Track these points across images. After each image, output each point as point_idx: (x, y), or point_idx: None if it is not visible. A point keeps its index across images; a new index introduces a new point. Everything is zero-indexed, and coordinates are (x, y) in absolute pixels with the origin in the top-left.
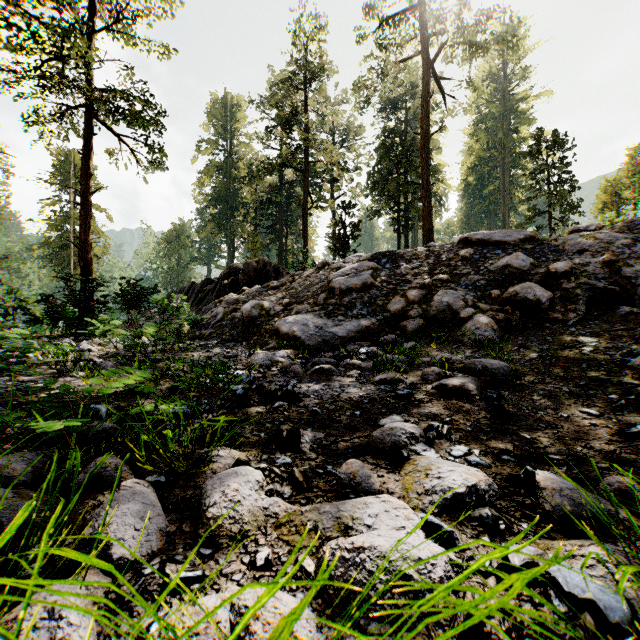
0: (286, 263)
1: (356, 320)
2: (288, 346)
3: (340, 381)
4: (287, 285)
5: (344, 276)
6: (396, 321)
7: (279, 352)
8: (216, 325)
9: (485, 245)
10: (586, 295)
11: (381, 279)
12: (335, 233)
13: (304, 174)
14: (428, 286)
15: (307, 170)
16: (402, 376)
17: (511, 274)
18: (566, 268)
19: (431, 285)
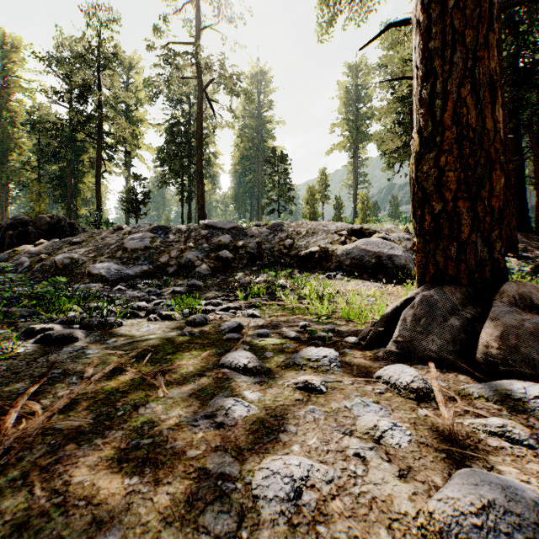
0: (76, 215)
1: (141, 266)
2: (98, 281)
3: (130, 293)
4: (88, 241)
5: (134, 240)
6: (164, 267)
7: (93, 284)
8: (25, 271)
9: (215, 229)
10: (248, 256)
11: (157, 244)
12: (128, 198)
13: (97, 142)
14: (182, 249)
15: (101, 139)
16: (160, 289)
17: (222, 245)
18: (241, 244)
19: (183, 249)
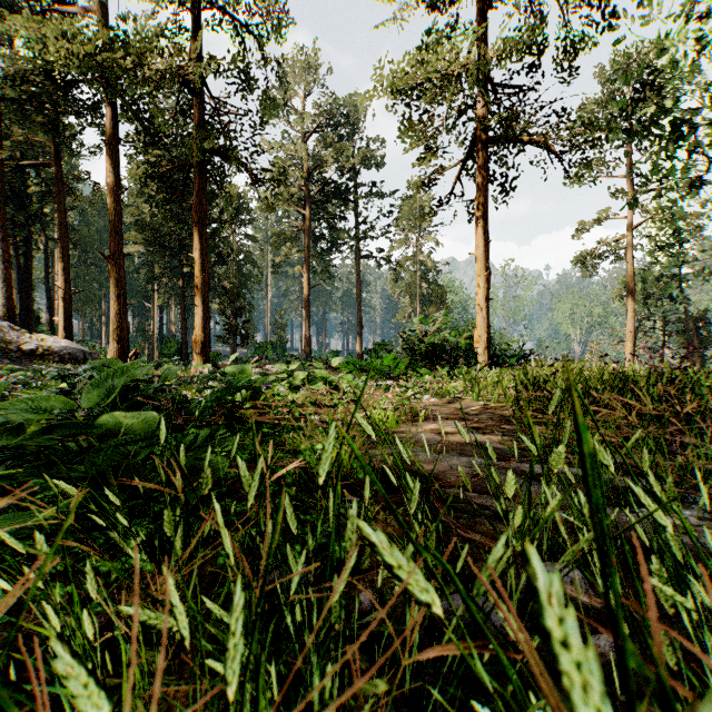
0: None
1: None
2: None
3: None
4: None
5: None
6: None
7: None
8: None
9: None
10: None
11: None
12: None
13: None
14: None
15: None
16: None
17: None
18: None
19: None
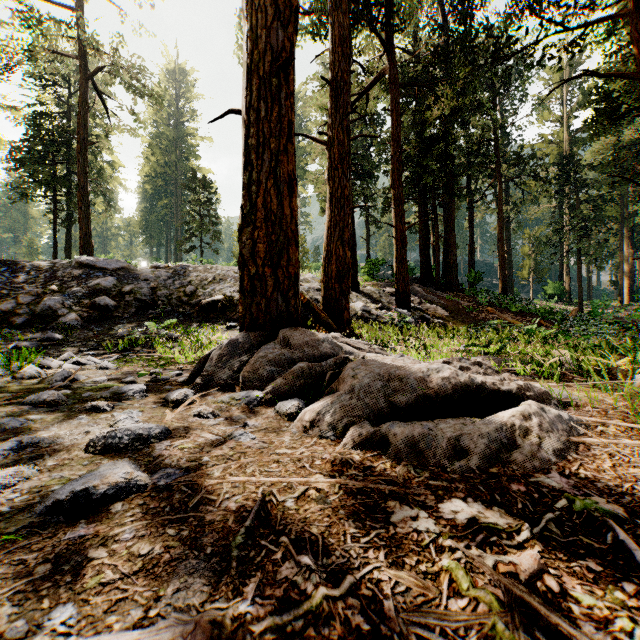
0: None
1: None
2: None
3: None
4: None
5: None
6: (8, 317)
7: None
8: None
9: (93, 268)
10: (137, 304)
11: None
12: None
13: None
14: (38, 293)
15: None
16: None
17: (101, 290)
18: (128, 289)
19: (41, 293)
